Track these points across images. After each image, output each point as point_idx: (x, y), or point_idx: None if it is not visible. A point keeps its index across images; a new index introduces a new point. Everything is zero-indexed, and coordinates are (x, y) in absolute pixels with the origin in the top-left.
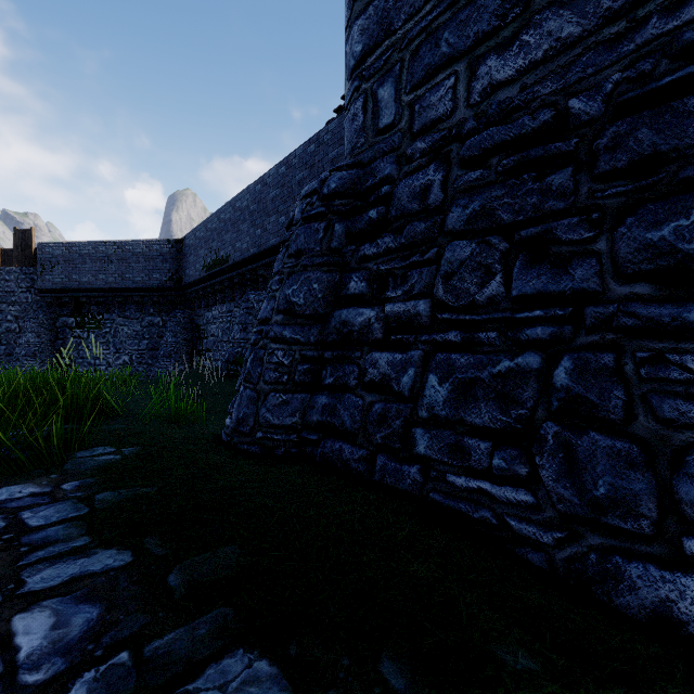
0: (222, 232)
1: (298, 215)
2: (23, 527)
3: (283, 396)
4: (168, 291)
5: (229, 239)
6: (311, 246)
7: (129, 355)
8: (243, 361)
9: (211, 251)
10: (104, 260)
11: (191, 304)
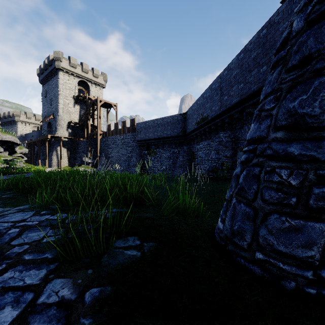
0: (205, 104)
1: (299, 23)
2: None
3: (290, 220)
4: (180, 137)
5: (208, 106)
6: None
7: (165, 166)
8: (216, 170)
9: (199, 114)
10: (156, 127)
11: (190, 142)
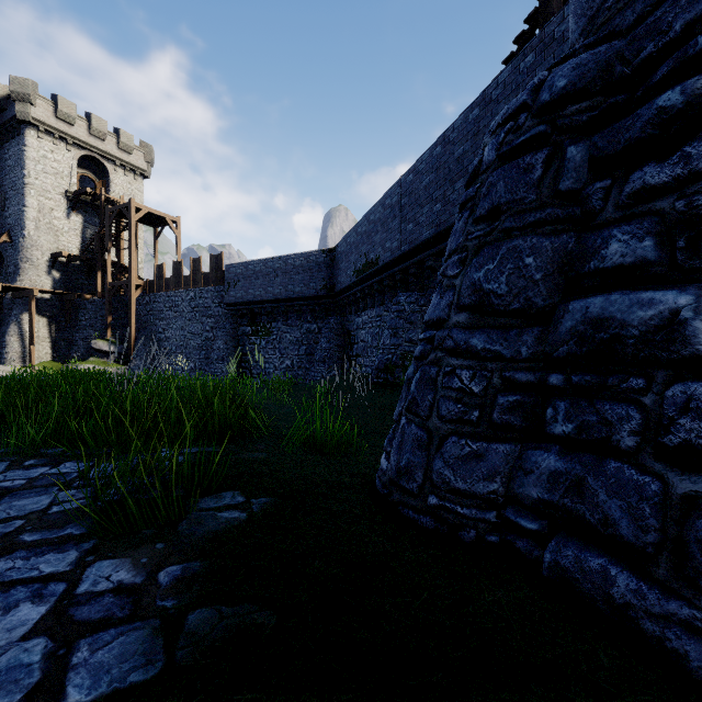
0: (372, 234)
1: (491, 154)
2: (52, 701)
3: (471, 444)
4: (323, 299)
5: (378, 240)
6: (519, 195)
7: (291, 359)
8: (393, 369)
9: (361, 255)
10: (272, 275)
11: (342, 310)
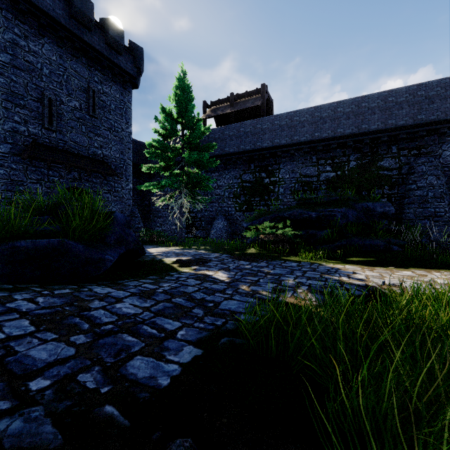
0: None
1: None
2: None
3: None
4: None
5: None
6: None
7: None
8: None
9: None
10: None
11: None
